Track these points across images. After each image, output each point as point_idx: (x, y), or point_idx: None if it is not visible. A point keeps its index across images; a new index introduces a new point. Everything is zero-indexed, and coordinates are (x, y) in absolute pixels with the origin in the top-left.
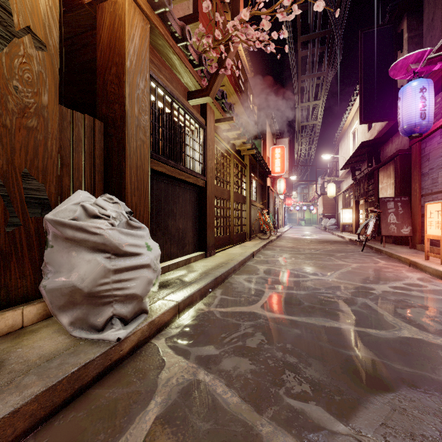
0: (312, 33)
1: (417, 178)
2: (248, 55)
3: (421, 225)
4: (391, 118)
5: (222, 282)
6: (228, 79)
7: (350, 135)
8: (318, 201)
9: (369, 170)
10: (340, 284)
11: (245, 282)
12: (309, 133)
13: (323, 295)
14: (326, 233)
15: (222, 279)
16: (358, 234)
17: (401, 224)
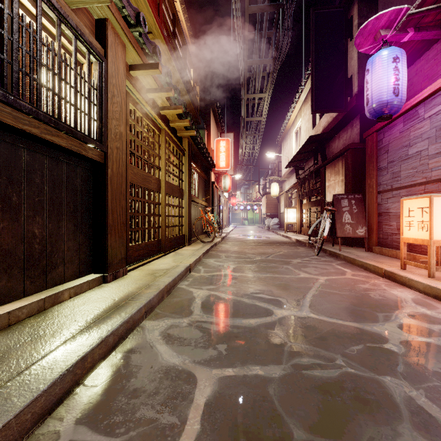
0: (261, 4)
1: (373, 173)
2: (188, 21)
3: (378, 225)
4: (341, 109)
5: (107, 355)
6: (157, 21)
7: (293, 135)
8: (262, 200)
9: (315, 168)
10: (328, 330)
11: (161, 345)
12: (253, 130)
13: (319, 379)
14: (270, 232)
15: (109, 346)
16: (309, 235)
17: (356, 224)
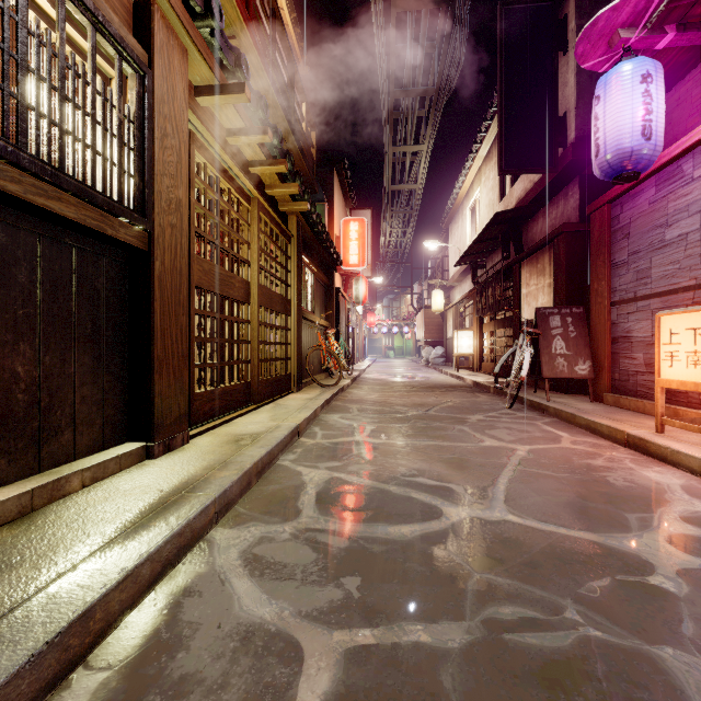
0: None
1: (604, 271)
2: (297, 25)
3: (611, 358)
4: (549, 168)
5: (137, 600)
6: (243, 18)
7: (467, 212)
8: (416, 319)
9: (505, 265)
10: (543, 548)
11: (240, 579)
12: (403, 206)
13: (537, 653)
14: (430, 370)
15: (143, 582)
16: (495, 374)
17: (575, 357)
